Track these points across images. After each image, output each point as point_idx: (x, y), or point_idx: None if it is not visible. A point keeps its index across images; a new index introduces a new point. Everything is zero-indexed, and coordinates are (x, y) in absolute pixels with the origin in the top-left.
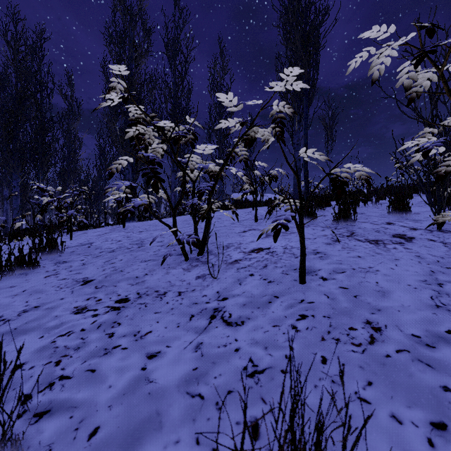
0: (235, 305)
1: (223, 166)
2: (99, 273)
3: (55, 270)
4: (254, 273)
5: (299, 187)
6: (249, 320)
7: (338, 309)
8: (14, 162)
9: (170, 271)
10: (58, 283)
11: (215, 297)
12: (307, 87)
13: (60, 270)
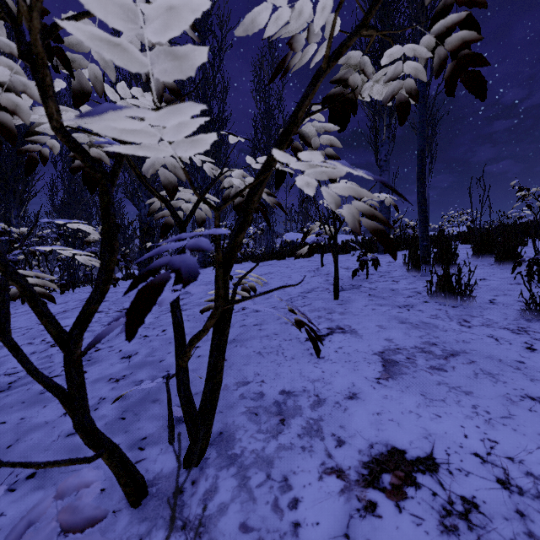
0: None
1: (267, 168)
2: None
3: None
4: None
5: None
6: None
7: None
8: None
9: None
10: None
11: None
12: None
13: None
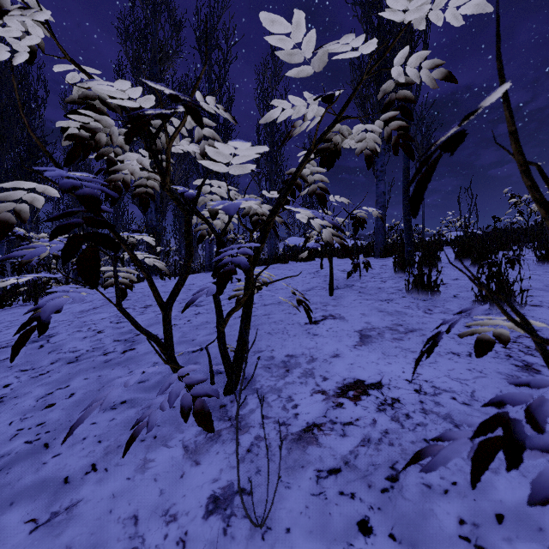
0: None
1: (279, 205)
2: None
3: None
4: (371, 514)
5: None
6: None
7: None
8: None
9: (153, 457)
10: None
11: None
12: (486, 9)
13: None
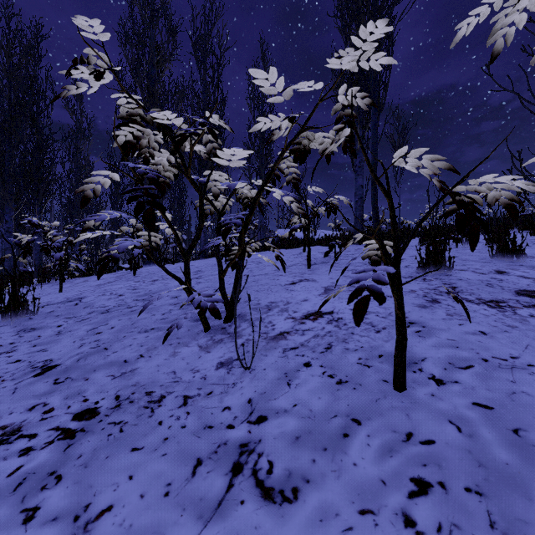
0: (280, 438)
1: (262, 188)
2: (71, 351)
3: (13, 343)
4: (312, 360)
5: (393, 218)
6: (309, 488)
7: (492, 466)
8: (6, 191)
9: (179, 351)
10: (3, 370)
11: (245, 414)
12: (393, 62)
13: (20, 343)
